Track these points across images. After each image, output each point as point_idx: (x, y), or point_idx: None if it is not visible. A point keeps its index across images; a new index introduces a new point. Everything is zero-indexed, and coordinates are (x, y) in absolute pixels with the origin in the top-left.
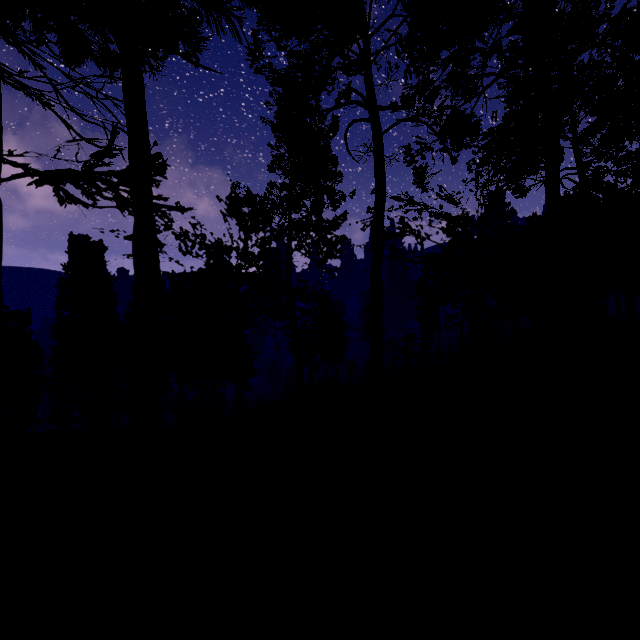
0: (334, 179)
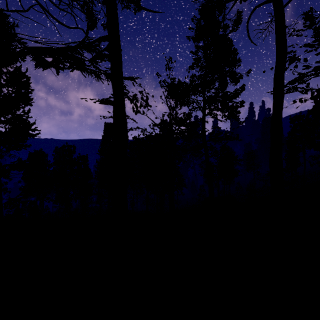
0: (235, 64)
